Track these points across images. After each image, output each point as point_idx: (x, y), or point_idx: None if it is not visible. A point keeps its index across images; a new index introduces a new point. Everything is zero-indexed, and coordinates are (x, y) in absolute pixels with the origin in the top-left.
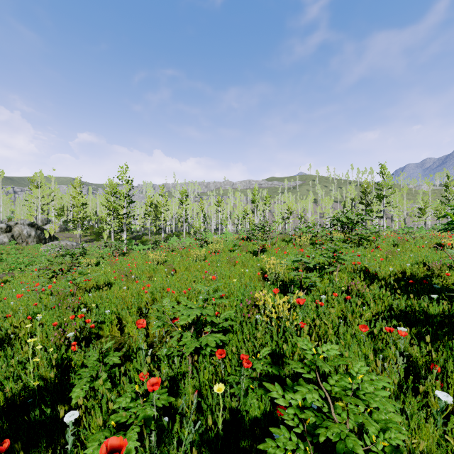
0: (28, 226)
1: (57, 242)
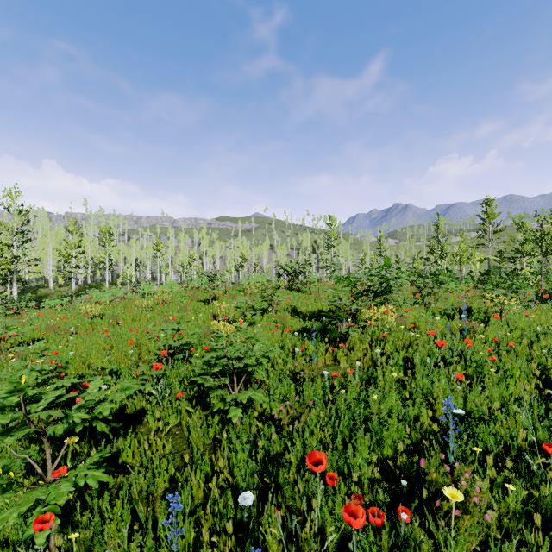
0: None
1: None
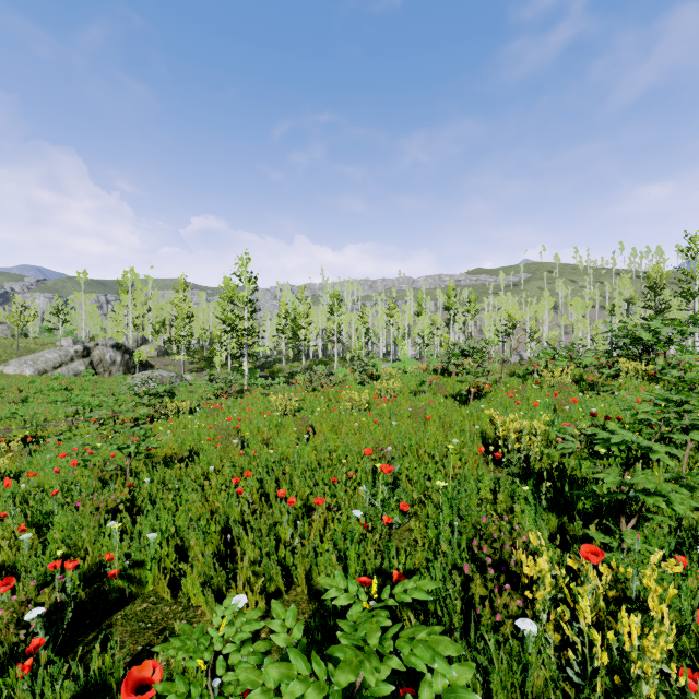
0: (112, 349)
1: (150, 372)
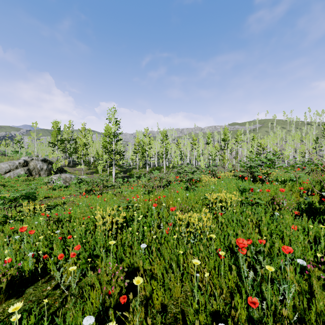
0: (41, 161)
1: (59, 175)
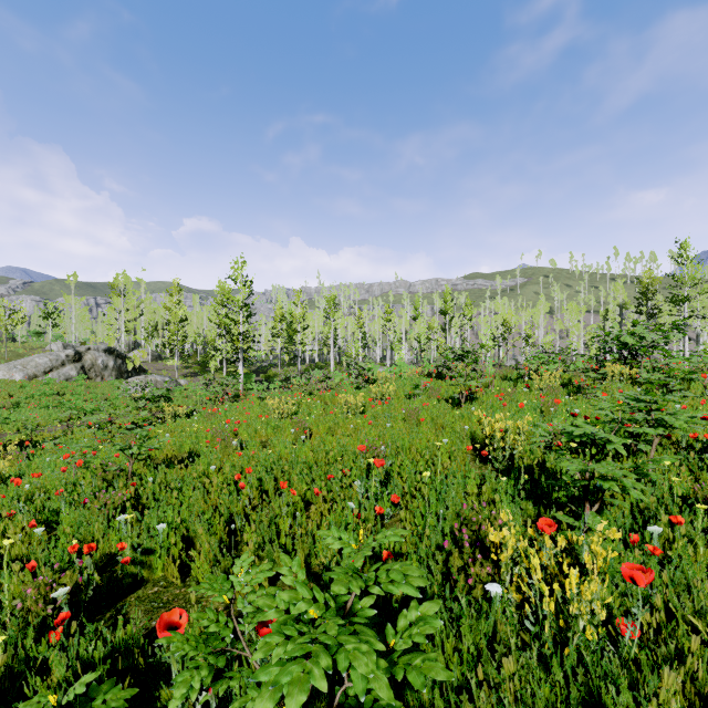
0: (104, 353)
1: (143, 377)
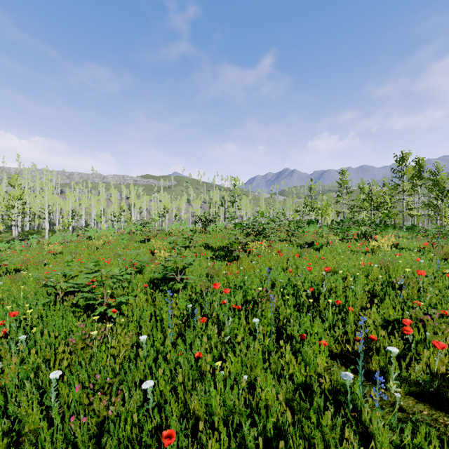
0: None
1: None
